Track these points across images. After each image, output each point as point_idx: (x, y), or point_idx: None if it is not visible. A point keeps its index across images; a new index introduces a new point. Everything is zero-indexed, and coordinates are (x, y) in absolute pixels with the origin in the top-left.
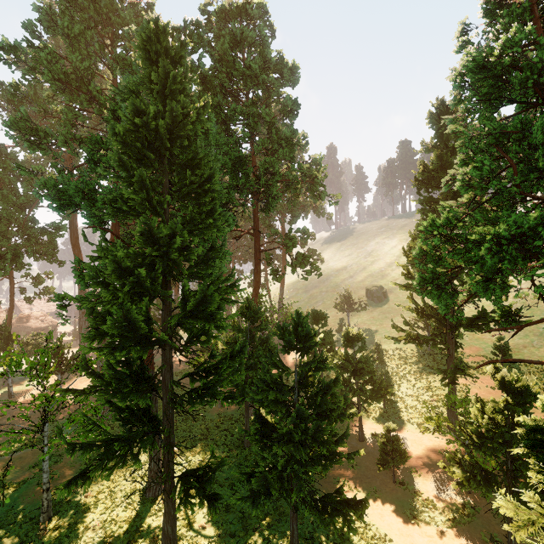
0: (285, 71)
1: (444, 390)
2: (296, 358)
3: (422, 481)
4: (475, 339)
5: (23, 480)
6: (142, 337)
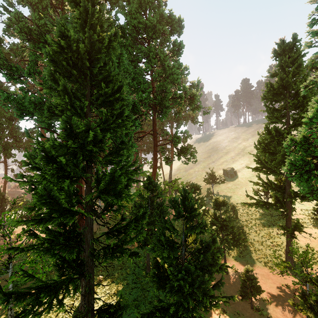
0: (174, 23)
1: (281, 238)
2: (183, 223)
3: (272, 308)
4: (297, 203)
5: None
6: (66, 209)
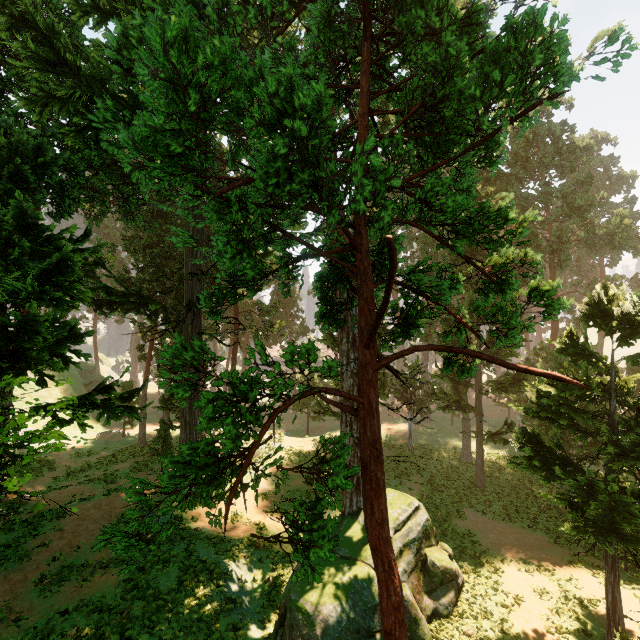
0: (577, 151)
1: None
2: None
3: None
4: None
5: (391, 434)
6: None
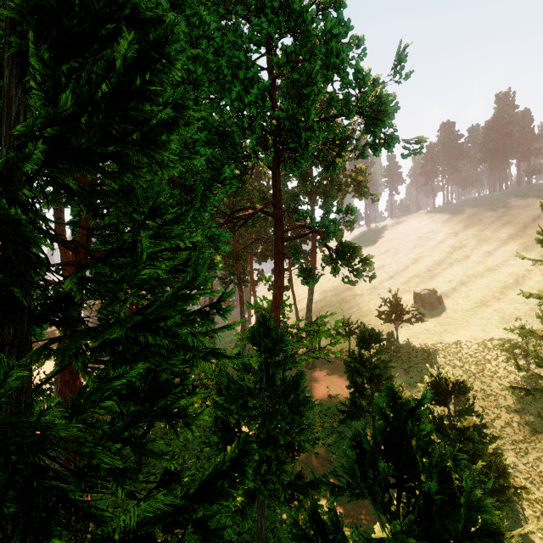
0: None
1: None
2: None
3: None
4: None
5: None
6: None
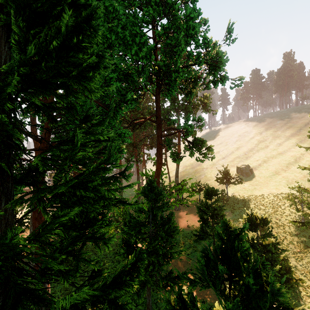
0: None
1: None
2: None
3: None
4: None
5: None
6: None
